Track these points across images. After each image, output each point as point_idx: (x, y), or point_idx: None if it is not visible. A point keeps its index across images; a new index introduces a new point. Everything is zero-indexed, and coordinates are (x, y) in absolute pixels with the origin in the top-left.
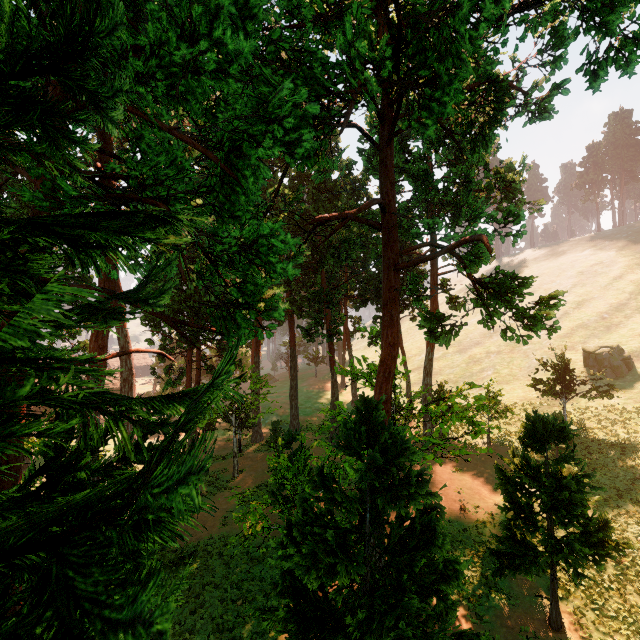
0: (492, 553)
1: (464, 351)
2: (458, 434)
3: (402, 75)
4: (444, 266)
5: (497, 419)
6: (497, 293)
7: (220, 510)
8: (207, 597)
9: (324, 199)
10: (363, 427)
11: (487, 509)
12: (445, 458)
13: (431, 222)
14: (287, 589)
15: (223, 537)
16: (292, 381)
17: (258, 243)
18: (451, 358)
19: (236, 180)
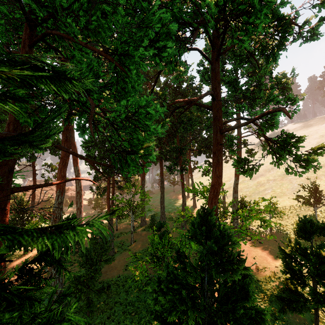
0: (278, 298)
1: (254, 179)
2: (252, 225)
3: (227, 15)
4: (244, 132)
5: (275, 217)
6: (281, 146)
7: (124, 261)
8: (116, 310)
9: (178, 98)
10: (204, 227)
11: (271, 269)
12: (248, 241)
13: (240, 106)
14: (158, 316)
15: (125, 276)
16: (161, 194)
17: (138, 111)
18: (247, 183)
19: (125, 72)
